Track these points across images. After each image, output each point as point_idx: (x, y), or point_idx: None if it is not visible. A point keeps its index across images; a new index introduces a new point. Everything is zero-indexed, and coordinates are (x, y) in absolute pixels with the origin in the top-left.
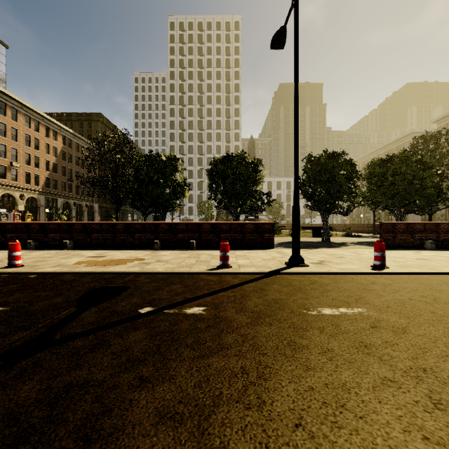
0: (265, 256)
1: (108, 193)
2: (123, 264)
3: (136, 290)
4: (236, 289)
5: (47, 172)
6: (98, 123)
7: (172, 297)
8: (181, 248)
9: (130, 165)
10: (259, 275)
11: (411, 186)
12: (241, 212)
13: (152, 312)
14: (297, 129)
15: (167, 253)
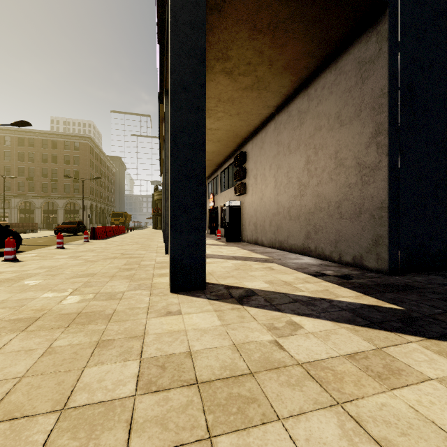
0: None
1: None
2: None
3: None
4: None
5: None
6: None
7: None
8: None
9: None
10: None
11: None
12: None
13: None
14: None
15: None
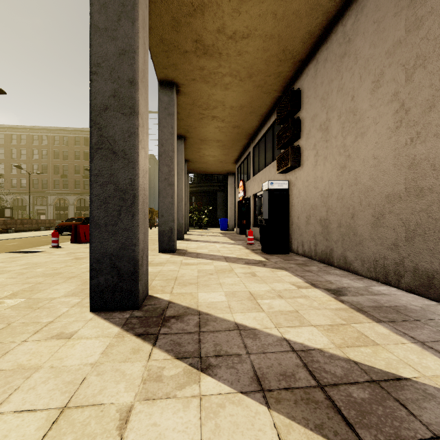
0: None
1: None
2: None
3: None
4: None
5: None
6: None
7: None
8: None
9: None
10: None
11: None
12: None
13: None
14: None
15: None
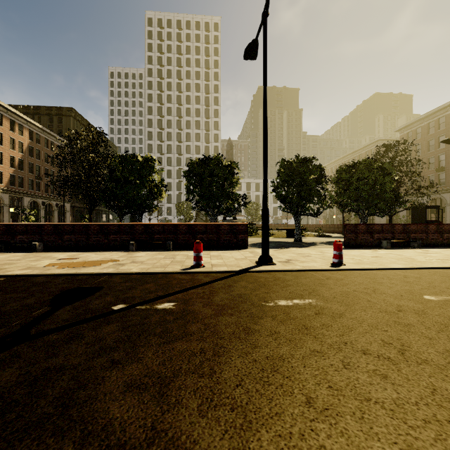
0: (238, 256)
1: (81, 193)
2: (97, 266)
3: (110, 289)
4: (206, 286)
5: (11, 169)
6: (70, 118)
7: (145, 295)
8: (157, 249)
9: (104, 165)
10: (229, 273)
11: (373, 190)
12: (218, 213)
13: (125, 308)
14: (265, 138)
15: (143, 254)
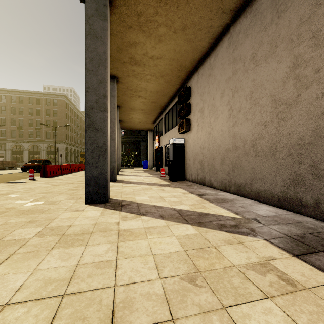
0: None
1: None
2: None
3: None
4: None
5: None
6: None
7: None
8: None
9: None
10: None
11: None
12: None
13: None
14: None
15: None
